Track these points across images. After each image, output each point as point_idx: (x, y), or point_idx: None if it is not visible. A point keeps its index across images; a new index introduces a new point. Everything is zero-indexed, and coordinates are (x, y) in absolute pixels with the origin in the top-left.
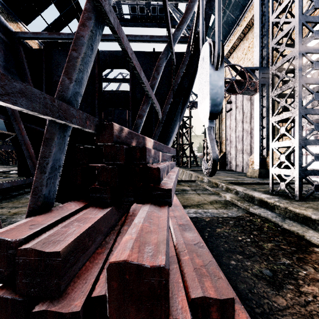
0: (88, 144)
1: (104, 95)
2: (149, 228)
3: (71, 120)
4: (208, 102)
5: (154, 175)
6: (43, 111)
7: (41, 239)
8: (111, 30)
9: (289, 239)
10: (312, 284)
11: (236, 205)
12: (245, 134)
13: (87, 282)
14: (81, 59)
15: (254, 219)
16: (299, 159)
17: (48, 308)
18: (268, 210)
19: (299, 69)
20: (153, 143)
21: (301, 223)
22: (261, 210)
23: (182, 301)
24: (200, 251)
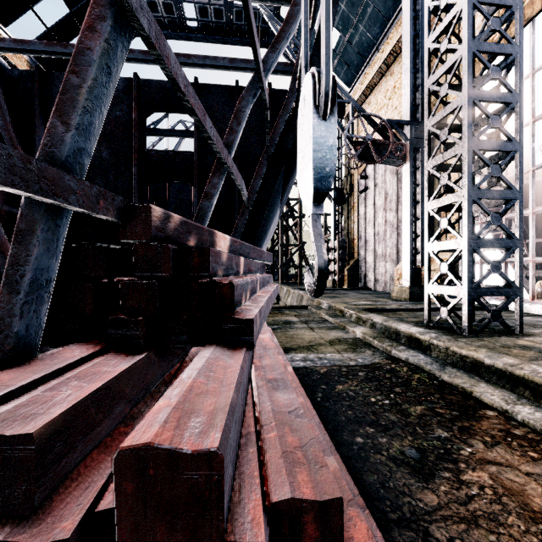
0: (108, 243)
1: (149, 158)
2: (205, 386)
3: (65, 197)
4: (311, 173)
5: (224, 296)
6: (6, 179)
7: (0, 412)
8: (144, 42)
9: (449, 398)
10: (480, 469)
11: (371, 345)
12: (390, 230)
13: (90, 487)
14: (88, 90)
15: (398, 368)
16: (469, 270)
17: (8, 537)
18: (421, 353)
19: (469, 125)
20: (229, 243)
21: (469, 371)
22: (409, 353)
23: (255, 508)
24: (297, 424)
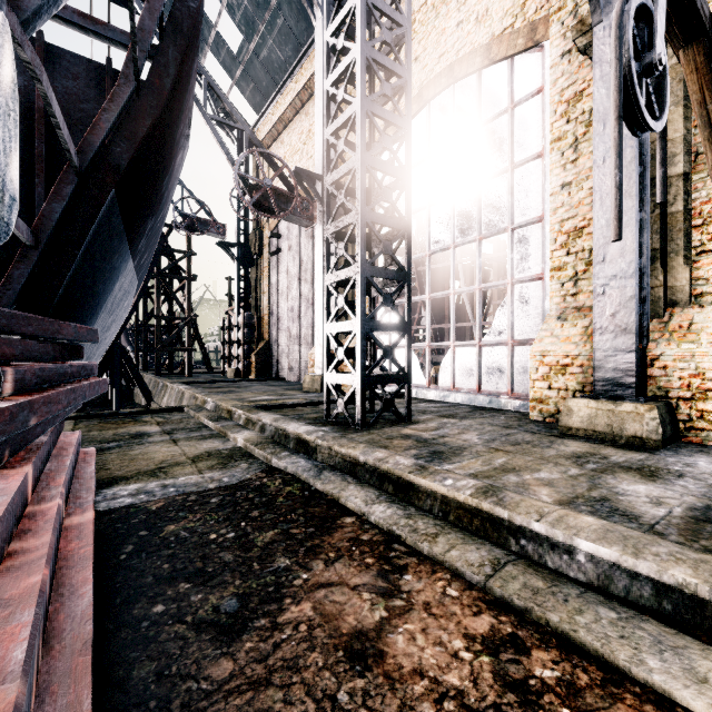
0: None
1: None
2: None
3: None
4: None
5: None
6: None
7: None
8: None
9: (313, 511)
10: (306, 599)
11: (252, 455)
12: (305, 306)
13: None
14: None
15: (270, 482)
16: (362, 355)
17: None
18: (304, 457)
19: (362, 192)
20: None
21: (348, 472)
22: (291, 460)
23: None
24: None
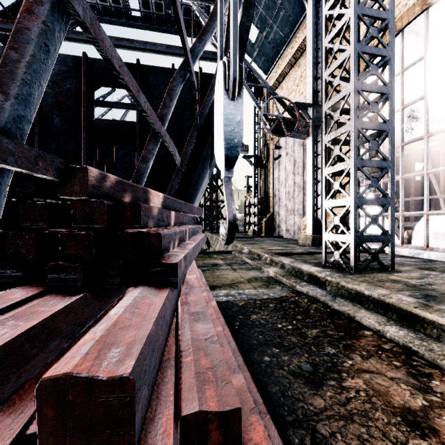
0: (50, 198)
1: (97, 126)
2: (129, 321)
3: (4, 158)
4: (223, 143)
5: (153, 244)
6: None
7: None
8: (80, 26)
9: (338, 322)
10: (357, 376)
11: (281, 282)
12: (297, 190)
13: (23, 413)
14: (27, 64)
15: (300, 300)
16: (355, 221)
17: None
18: (318, 287)
19: (355, 109)
20: (162, 199)
21: (354, 301)
22: (309, 287)
23: (167, 422)
24: (211, 349)
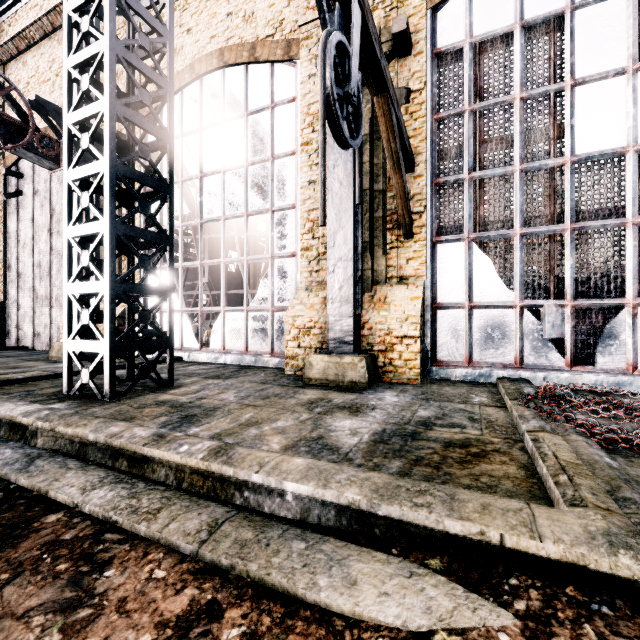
0: None
1: None
2: None
3: None
4: None
5: None
6: None
7: None
8: None
9: None
10: None
11: None
12: (58, 262)
13: None
14: None
15: None
16: (112, 319)
17: None
18: (14, 446)
19: (112, 142)
20: None
21: (76, 455)
22: None
23: None
24: None
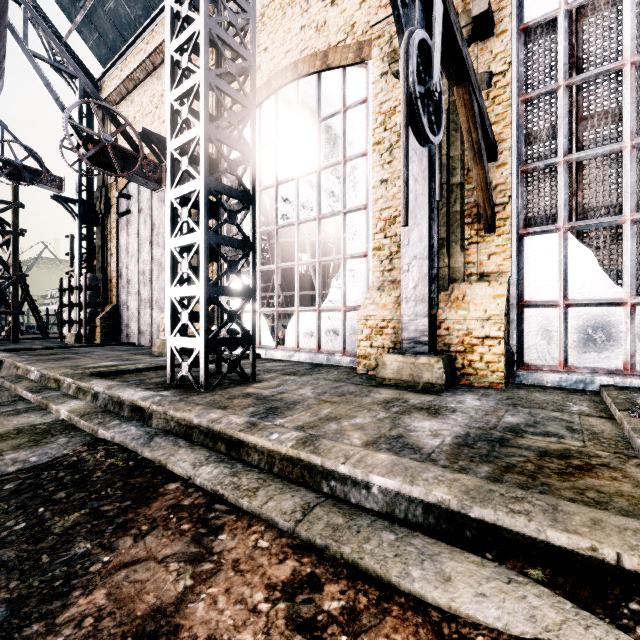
0: None
1: None
2: None
3: None
4: None
5: None
6: None
7: None
8: None
9: (134, 482)
10: (101, 585)
11: (76, 427)
12: (157, 270)
13: None
14: None
15: (89, 456)
16: (206, 319)
17: None
18: (137, 425)
19: (206, 161)
20: None
21: (183, 436)
22: (120, 429)
23: None
24: None
